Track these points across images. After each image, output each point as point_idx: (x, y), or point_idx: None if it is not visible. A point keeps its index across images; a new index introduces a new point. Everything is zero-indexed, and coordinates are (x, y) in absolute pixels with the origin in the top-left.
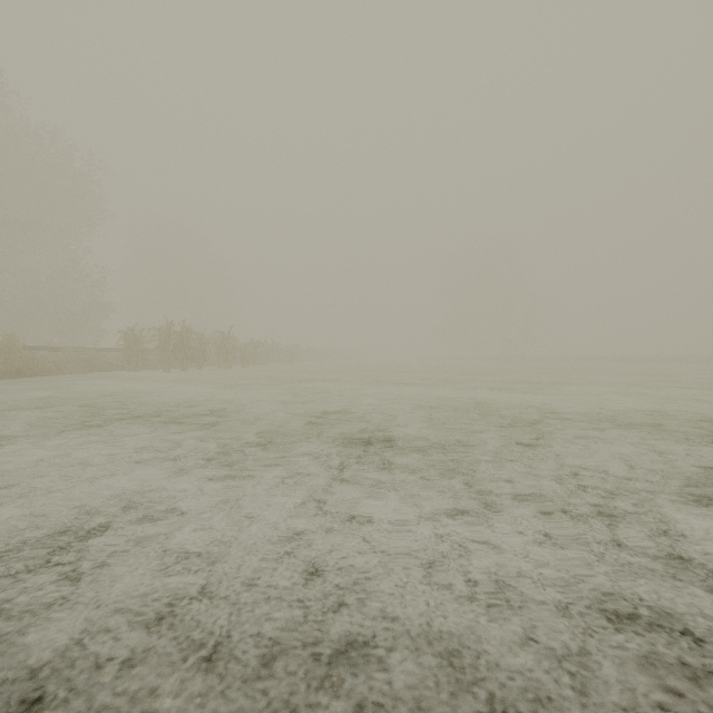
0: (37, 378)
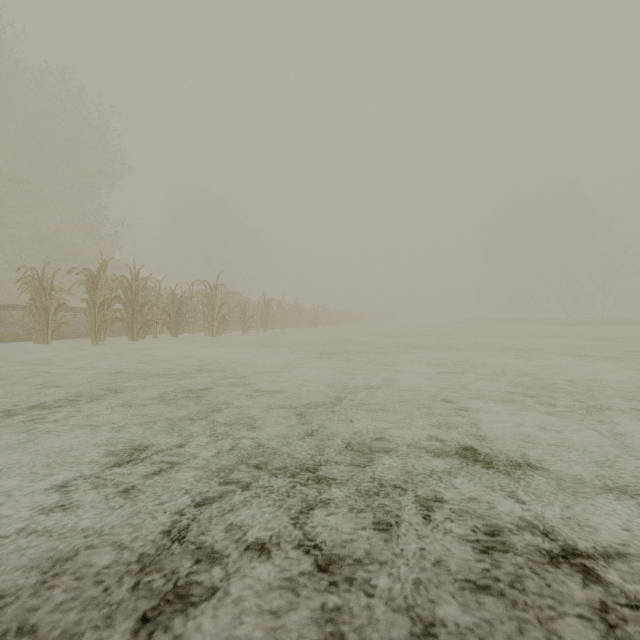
0: None
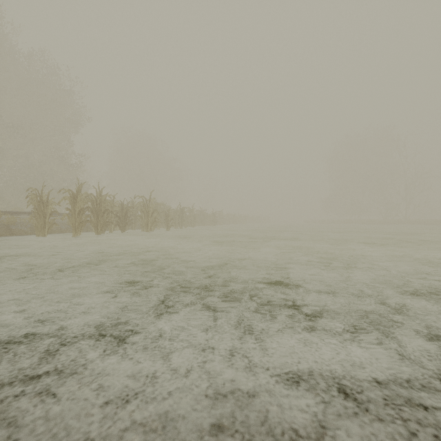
0: None
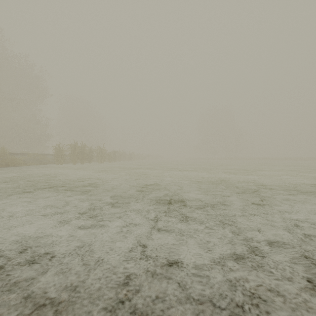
0: (14, 167)
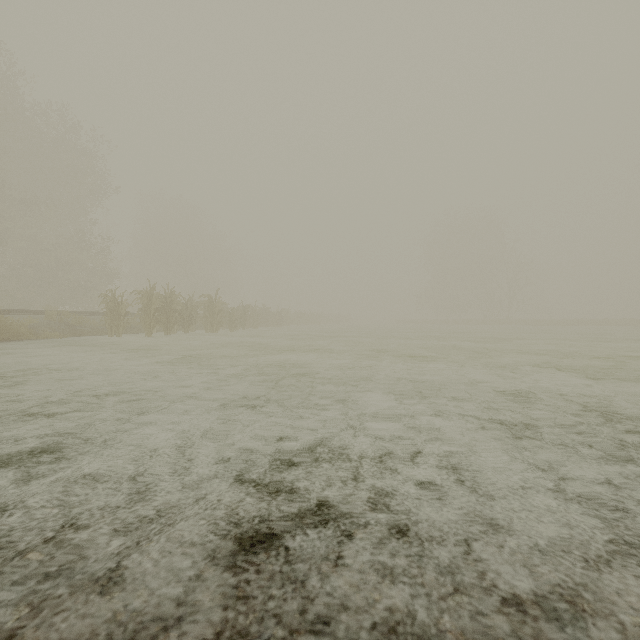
0: None
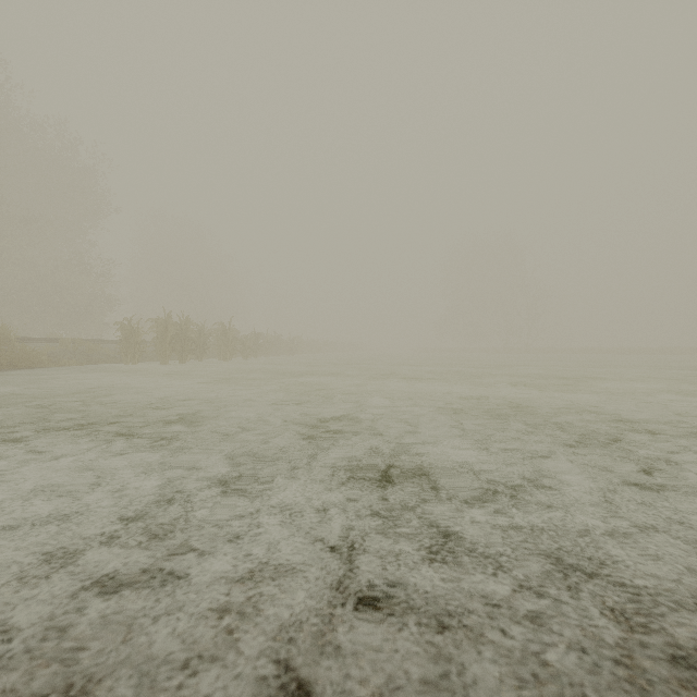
0: (26, 370)
